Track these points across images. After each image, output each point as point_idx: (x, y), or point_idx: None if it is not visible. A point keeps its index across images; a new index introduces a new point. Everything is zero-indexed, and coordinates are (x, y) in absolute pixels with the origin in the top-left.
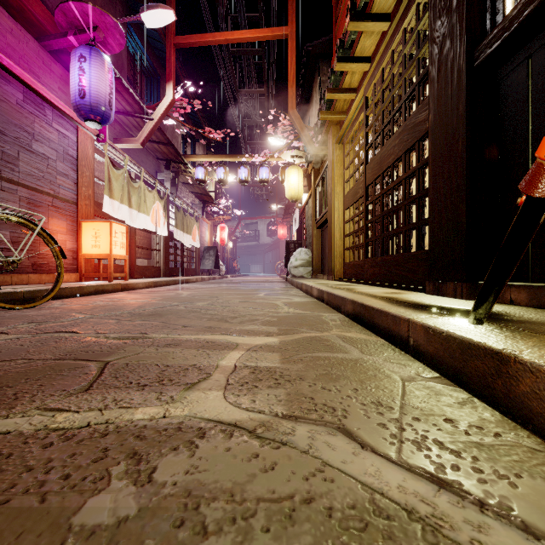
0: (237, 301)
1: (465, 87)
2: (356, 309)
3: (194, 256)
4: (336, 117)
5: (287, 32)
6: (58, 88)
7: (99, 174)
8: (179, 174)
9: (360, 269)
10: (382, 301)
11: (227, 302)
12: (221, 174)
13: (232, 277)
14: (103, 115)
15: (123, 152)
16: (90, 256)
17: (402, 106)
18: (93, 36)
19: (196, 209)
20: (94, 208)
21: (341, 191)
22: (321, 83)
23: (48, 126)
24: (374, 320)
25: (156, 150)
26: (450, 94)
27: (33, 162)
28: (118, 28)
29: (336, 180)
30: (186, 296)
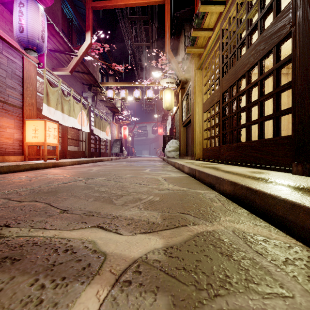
0: (128, 176)
1: None
2: (238, 191)
3: (107, 145)
4: (198, 50)
5: None
6: (9, 30)
7: (41, 90)
8: (97, 94)
9: (216, 152)
10: (272, 186)
11: (120, 177)
12: (123, 94)
13: (131, 157)
14: (37, 45)
15: (57, 76)
16: (31, 144)
17: (257, 23)
18: None
19: (108, 117)
20: (37, 112)
21: (200, 101)
22: (185, 37)
23: None
24: (275, 211)
25: (82, 78)
26: None
27: None
28: None
29: (197, 94)
30: (93, 172)
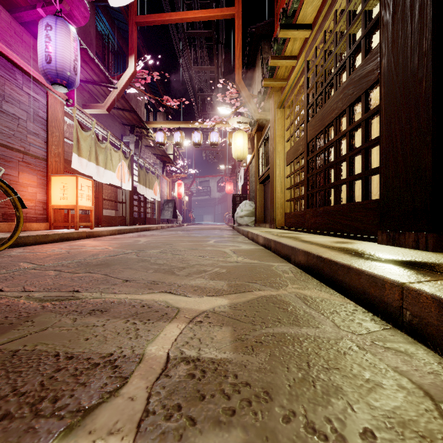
0: (188, 248)
1: (431, 20)
2: (310, 261)
3: (155, 208)
4: (278, 83)
5: (234, 12)
6: (29, 57)
7: (69, 135)
8: (142, 138)
9: (301, 218)
10: (342, 254)
11: (179, 250)
12: (178, 138)
13: (188, 225)
14: (68, 79)
15: (90, 116)
16: (59, 207)
17: (346, 62)
18: (59, 8)
19: (157, 168)
20: (65, 164)
21: (281, 149)
22: (263, 60)
23: (18, 89)
24: (337, 276)
25: (121, 116)
26: (410, 33)
27: (3, 121)
28: (82, 1)
29: (278, 140)
30: (143, 243)
